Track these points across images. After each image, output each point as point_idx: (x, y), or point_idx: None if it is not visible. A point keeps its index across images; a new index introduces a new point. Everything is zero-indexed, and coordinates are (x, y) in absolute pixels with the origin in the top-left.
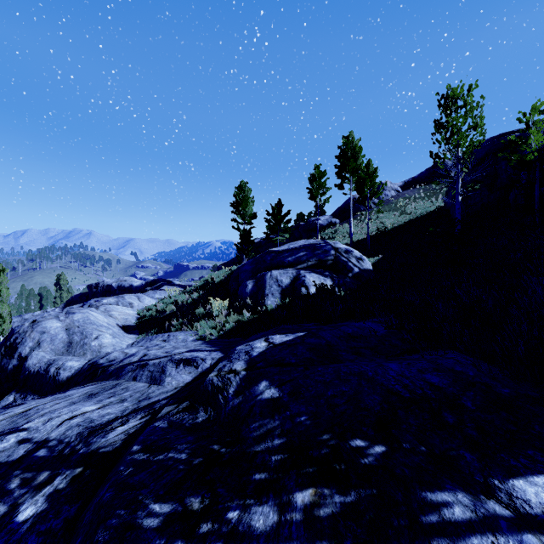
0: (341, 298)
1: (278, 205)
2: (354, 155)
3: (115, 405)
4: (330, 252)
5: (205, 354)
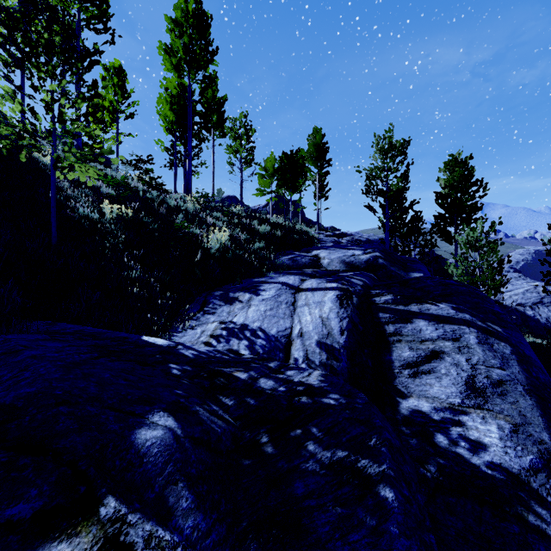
0: None
1: None
2: None
3: None
4: None
5: None
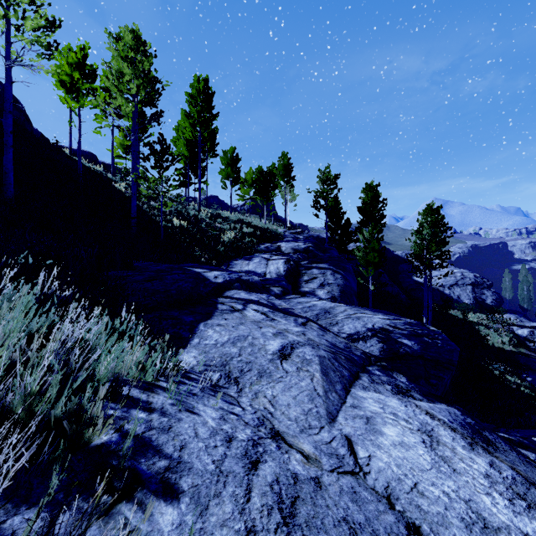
0: None
1: None
2: None
3: (302, 301)
4: None
5: (240, 294)
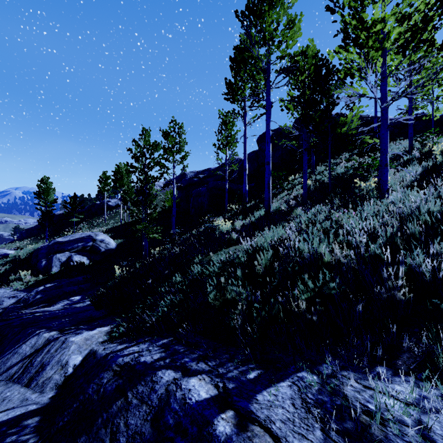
0: (86, 266)
1: (74, 197)
2: (122, 176)
3: None
4: (90, 243)
5: (20, 294)
